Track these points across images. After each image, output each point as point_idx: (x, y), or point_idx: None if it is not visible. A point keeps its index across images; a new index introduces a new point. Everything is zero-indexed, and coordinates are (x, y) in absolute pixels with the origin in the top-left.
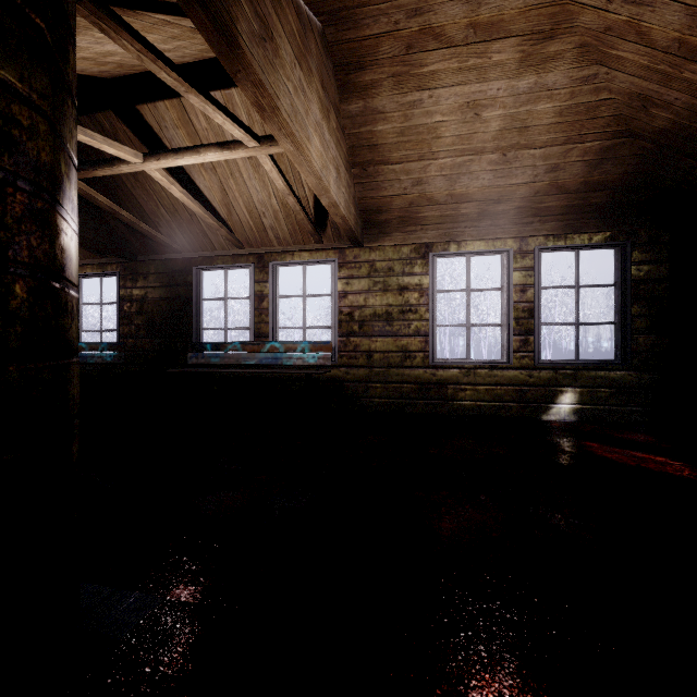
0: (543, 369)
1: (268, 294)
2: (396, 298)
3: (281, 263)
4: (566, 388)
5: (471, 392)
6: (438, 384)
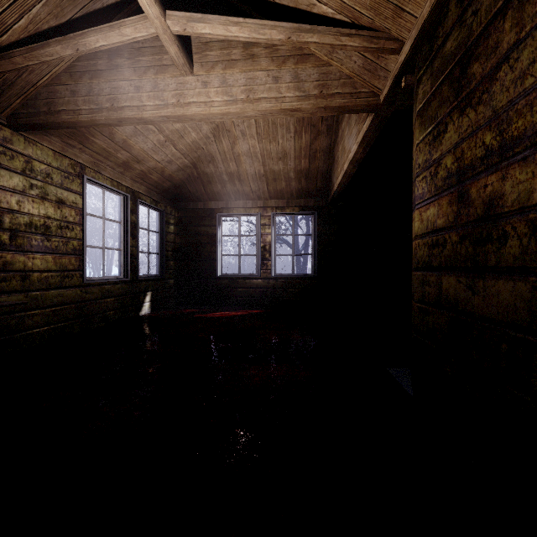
0: (140, 281)
1: None
2: (56, 211)
3: None
4: (148, 292)
5: (109, 304)
6: (89, 301)
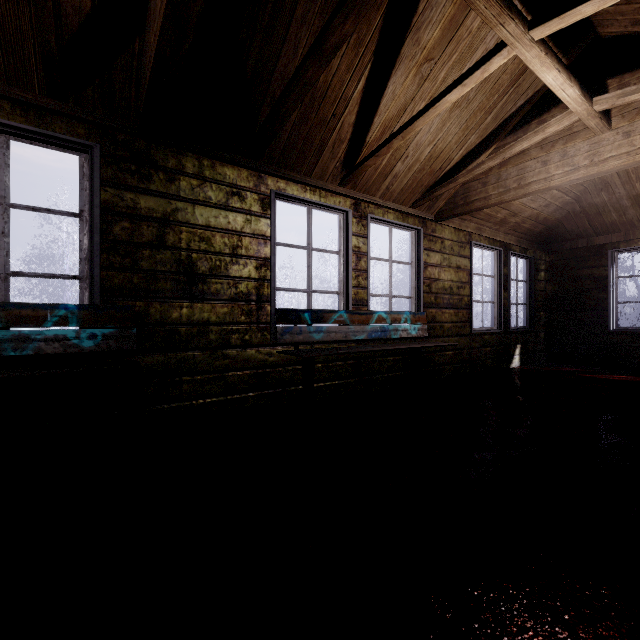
0: (511, 333)
1: (365, 252)
2: (455, 275)
3: (379, 218)
4: (517, 345)
5: (487, 353)
6: (474, 349)
